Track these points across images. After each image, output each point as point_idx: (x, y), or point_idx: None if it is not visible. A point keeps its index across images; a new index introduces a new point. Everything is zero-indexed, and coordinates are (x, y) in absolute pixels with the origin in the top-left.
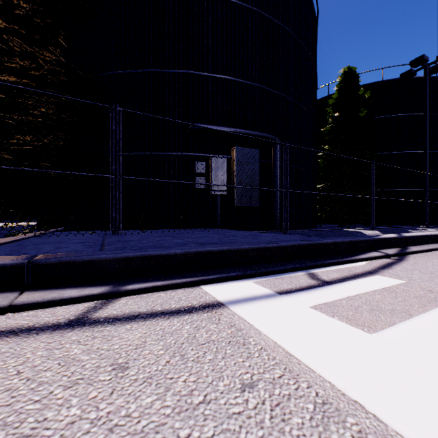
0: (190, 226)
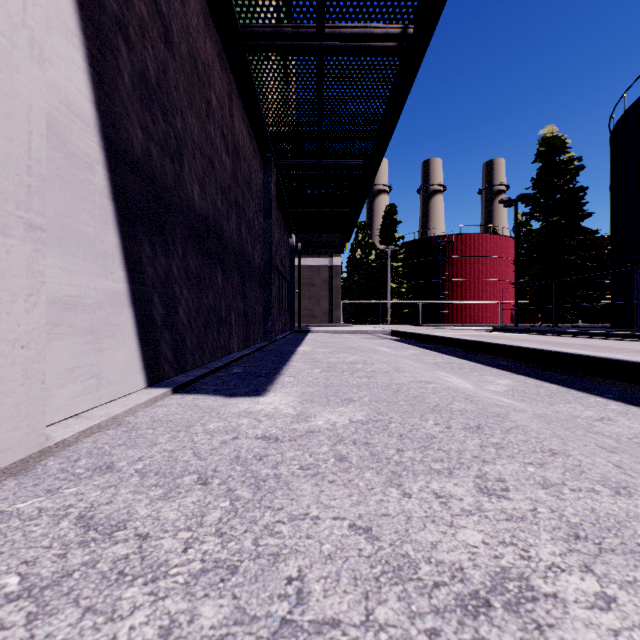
0: (629, 328)
